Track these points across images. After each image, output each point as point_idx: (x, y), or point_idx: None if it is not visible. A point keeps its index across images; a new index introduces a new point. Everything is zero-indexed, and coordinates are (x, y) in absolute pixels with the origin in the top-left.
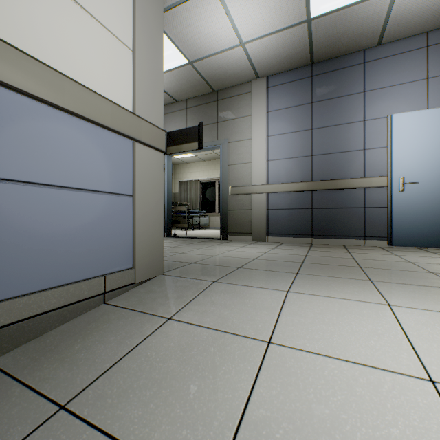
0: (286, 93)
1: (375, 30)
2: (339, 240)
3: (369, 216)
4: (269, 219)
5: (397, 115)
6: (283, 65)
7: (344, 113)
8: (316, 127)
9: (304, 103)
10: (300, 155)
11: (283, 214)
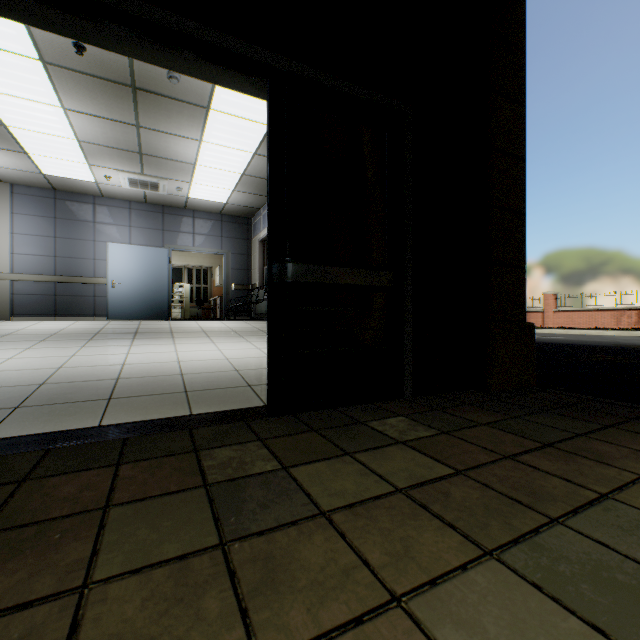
0: (32, 204)
1: (96, 191)
2: (78, 317)
3: (98, 302)
4: (15, 302)
5: (111, 244)
6: (28, 183)
7: (82, 233)
8: (60, 237)
9: (49, 216)
10: (45, 254)
11: (30, 299)
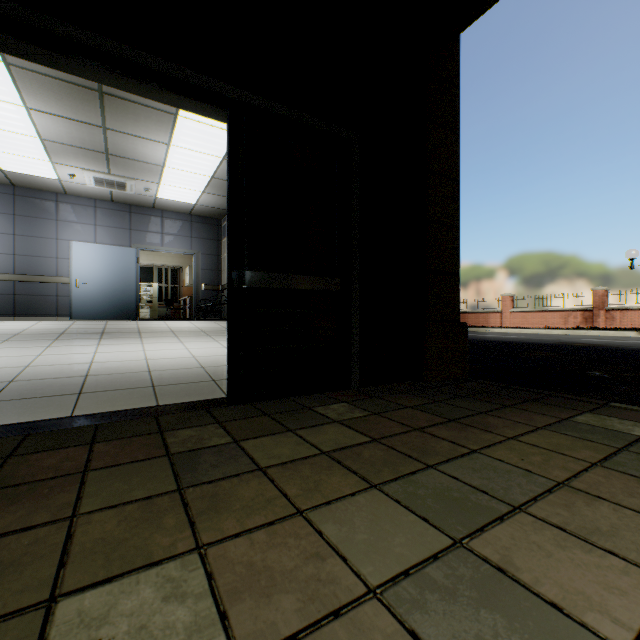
0: None
1: (59, 188)
2: (39, 317)
3: (61, 301)
4: None
5: (76, 242)
6: None
7: (43, 230)
8: (19, 234)
9: (8, 213)
10: (3, 252)
11: None
